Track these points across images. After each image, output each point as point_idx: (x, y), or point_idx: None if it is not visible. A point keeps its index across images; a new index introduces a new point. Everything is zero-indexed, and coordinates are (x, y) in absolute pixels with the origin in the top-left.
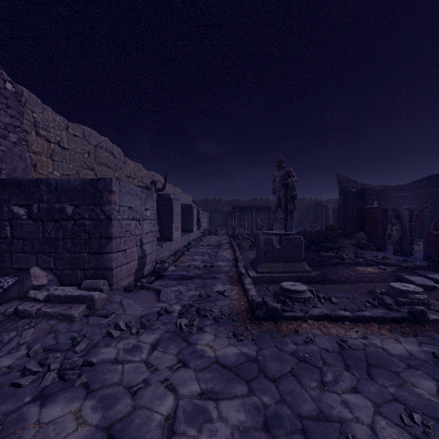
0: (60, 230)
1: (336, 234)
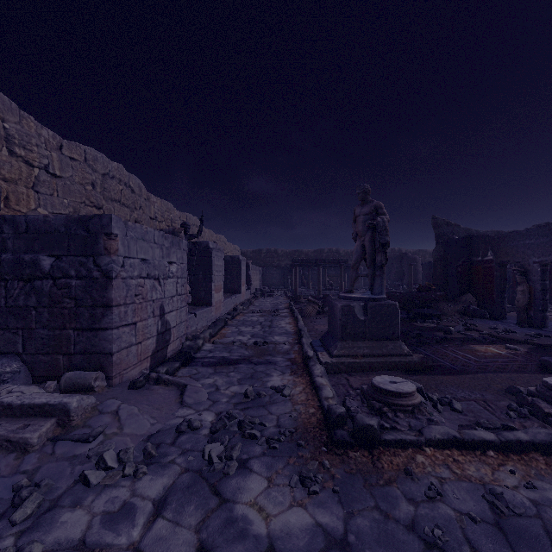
0: (31, 295)
1: (434, 296)
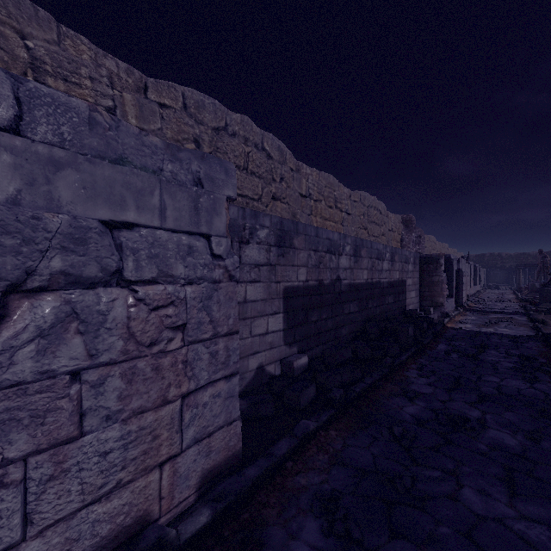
0: None
1: None
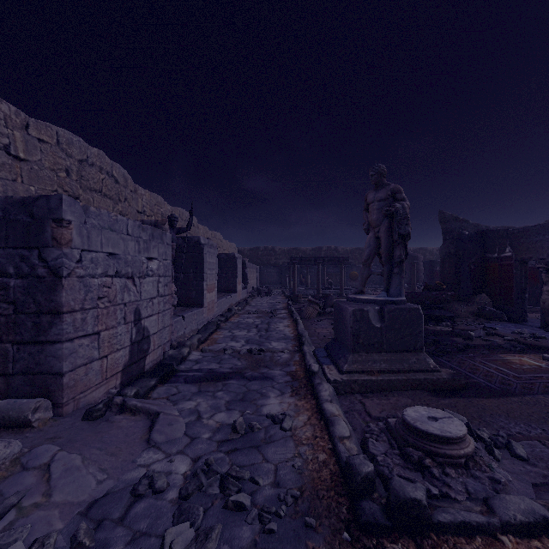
0: None
1: (445, 296)
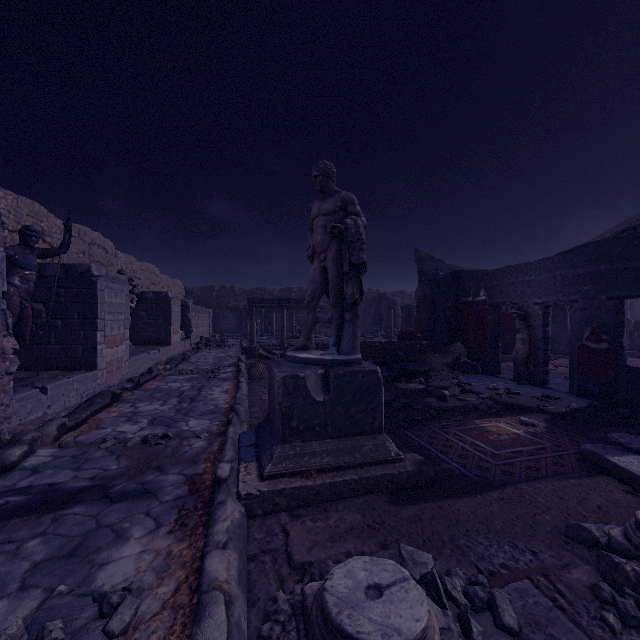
0: None
1: (420, 346)
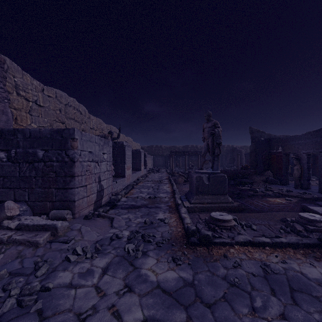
0: (32, 170)
1: (249, 172)
